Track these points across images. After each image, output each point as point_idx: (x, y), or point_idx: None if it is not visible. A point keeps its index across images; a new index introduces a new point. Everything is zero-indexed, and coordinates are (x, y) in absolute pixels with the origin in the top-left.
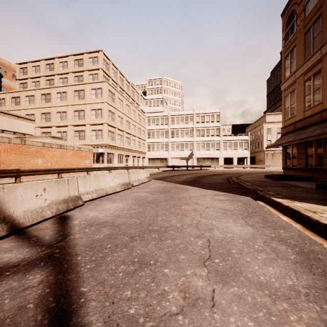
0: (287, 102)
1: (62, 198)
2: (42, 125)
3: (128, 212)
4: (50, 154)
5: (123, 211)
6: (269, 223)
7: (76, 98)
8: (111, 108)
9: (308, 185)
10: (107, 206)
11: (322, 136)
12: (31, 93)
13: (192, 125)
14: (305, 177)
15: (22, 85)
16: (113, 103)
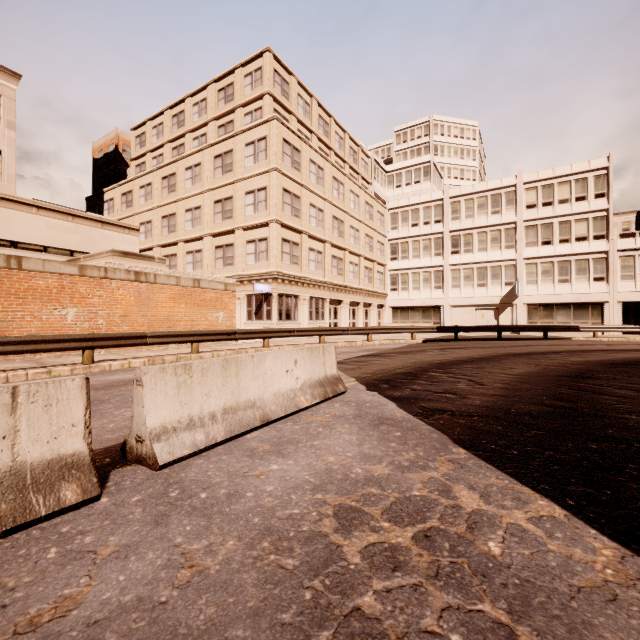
0: None
1: None
2: (163, 242)
3: None
4: (105, 295)
5: None
6: None
7: (218, 172)
8: (289, 185)
9: None
10: None
11: None
12: (148, 179)
13: (514, 217)
14: None
15: (138, 169)
16: (295, 173)
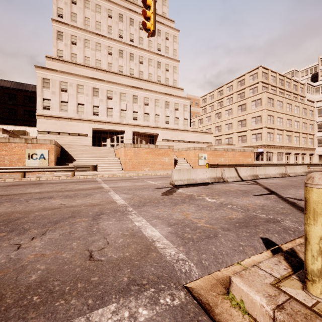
0: None
1: (251, 174)
2: (216, 135)
3: (282, 182)
4: (227, 155)
5: (280, 182)
6: None
7: (239, 111)
8: (269, 113)
9: None
10: (271, 180)
11: None
12: (209, 114)
13: None
14: None
15: (203, 110)
16: (271, 107)
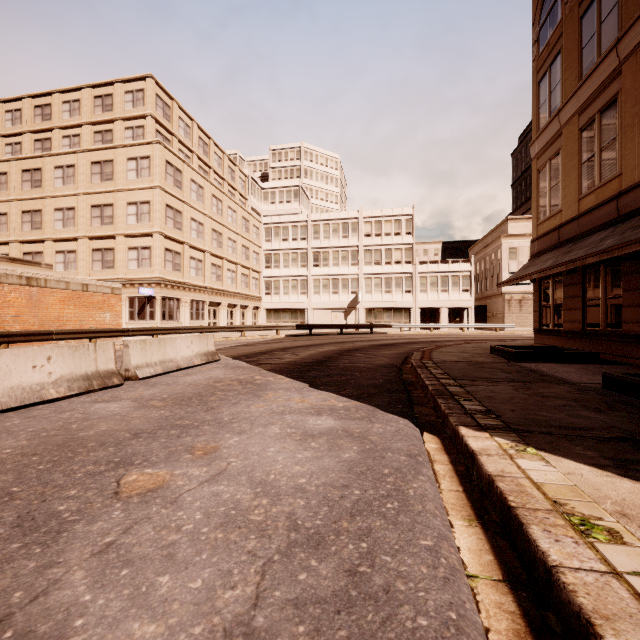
0: (544, 183)
1: None
2: (24, 238)
3: None
4: None
5: None
6: (354, 615)
7: (96, 178)
8: (172, 201)
9: (586, 375)
10: None
11: (619, 251)
12: (2, 168)
13: (357, 242)
14: (581, 353)
15: None
16: (177, 190)
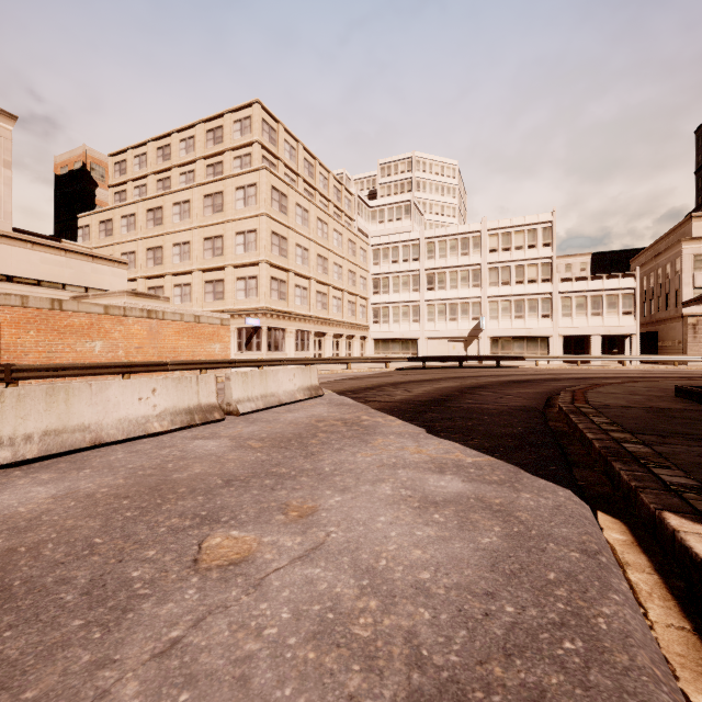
0: None
1: None
2: (148, 274)
3: None
4: (124, 330)
5: None
6: None
7: (208, 211)
8: (277, 228)
9: None
10: None
11: None
12: (131, 209)
13: (480, 259)
14: None
15: (118, 197)
16: (283, 216)
